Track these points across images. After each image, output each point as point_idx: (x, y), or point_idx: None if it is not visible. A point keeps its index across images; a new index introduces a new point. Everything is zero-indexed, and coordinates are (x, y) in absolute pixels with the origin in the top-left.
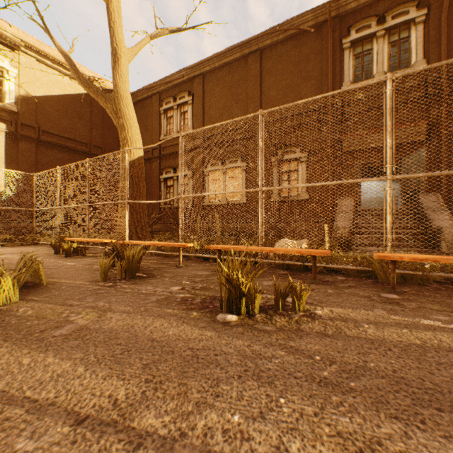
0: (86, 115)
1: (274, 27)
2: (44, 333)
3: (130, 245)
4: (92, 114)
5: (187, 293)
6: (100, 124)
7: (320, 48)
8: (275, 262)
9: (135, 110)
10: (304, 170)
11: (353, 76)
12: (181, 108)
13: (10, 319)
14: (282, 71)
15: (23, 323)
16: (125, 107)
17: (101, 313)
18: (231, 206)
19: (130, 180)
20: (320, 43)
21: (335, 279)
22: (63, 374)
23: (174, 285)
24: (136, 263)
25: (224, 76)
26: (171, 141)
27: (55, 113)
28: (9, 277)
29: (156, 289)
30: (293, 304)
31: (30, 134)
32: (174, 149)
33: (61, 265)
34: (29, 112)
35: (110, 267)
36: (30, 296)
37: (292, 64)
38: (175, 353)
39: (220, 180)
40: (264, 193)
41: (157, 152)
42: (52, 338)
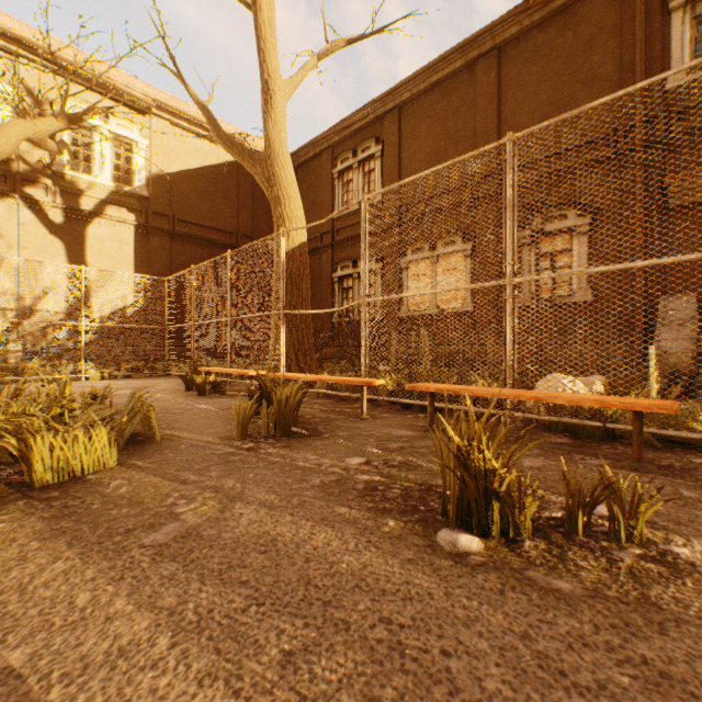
0: (232, 193)
1: (525, 2)
2: (129, 537)
3: (284, 380)
4: (239, 190)
5: (376, 473)
6: (249, 203)
7: (618, 20)
8: (541, 418)
9: (297, 178)
10: (584, 248)
11: (692, 58)
12: (364, 166)
13: (93, 500)
14: (538, 76)
15: (107, 511)
16: (281, 170)
17: (226, 502)
18: (445, 317)
19: (288, 279)
20: (618, 11)
21: (689, 464)
22: (128, 650)
23: (352, 454)
24: (291, 412)
25: (433, 104)
26: (349, 220)
27: (193, 194)
28: (104, 429)
29: (322, 461)
30: (611, 523)
31: (163, 226)
32: (354, 231)
33: (189, 407)
34: (162, 196)
35: (252, 416)
36: (133, 458)
37: (559, 60)
38: (351, 630)
39: (427, 276)
40: (517, 288)
41: (328, 238)
42: (138, 550)
